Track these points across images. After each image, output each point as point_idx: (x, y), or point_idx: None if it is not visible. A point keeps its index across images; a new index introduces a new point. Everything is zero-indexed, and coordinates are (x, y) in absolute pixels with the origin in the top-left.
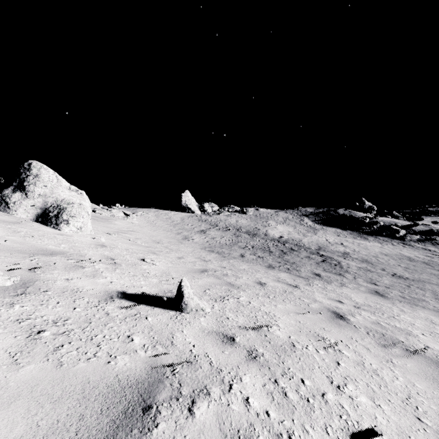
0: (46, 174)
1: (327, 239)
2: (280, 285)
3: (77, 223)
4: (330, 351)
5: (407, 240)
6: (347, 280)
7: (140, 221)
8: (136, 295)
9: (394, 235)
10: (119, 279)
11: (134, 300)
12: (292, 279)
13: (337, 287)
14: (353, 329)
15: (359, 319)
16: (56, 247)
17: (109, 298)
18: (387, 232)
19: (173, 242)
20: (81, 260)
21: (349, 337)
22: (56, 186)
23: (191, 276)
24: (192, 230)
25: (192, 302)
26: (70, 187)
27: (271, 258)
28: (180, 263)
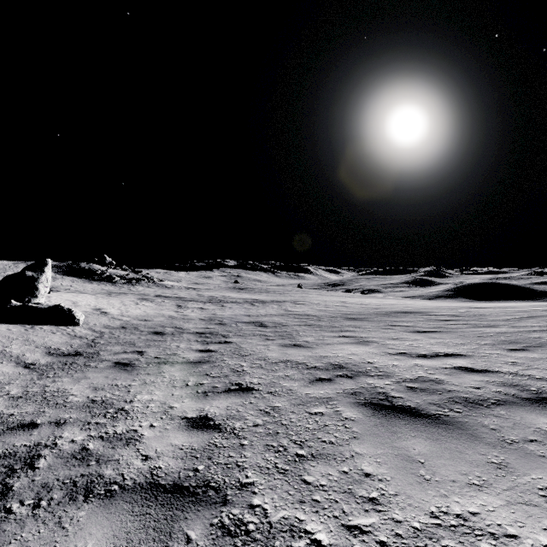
0: None
1: (62, 284)
2: None
3: None
4: None
5: (118, 283)
6: None
7: None
8: None
9: (112, 281)
10: None
11: None
12: None
13: None
14: None
15: None
16: None
17: None
18: (108, 279)
19: None
20: None
21: None
22: None
23: None
24: None
25: None
26: None
27: None
28: None
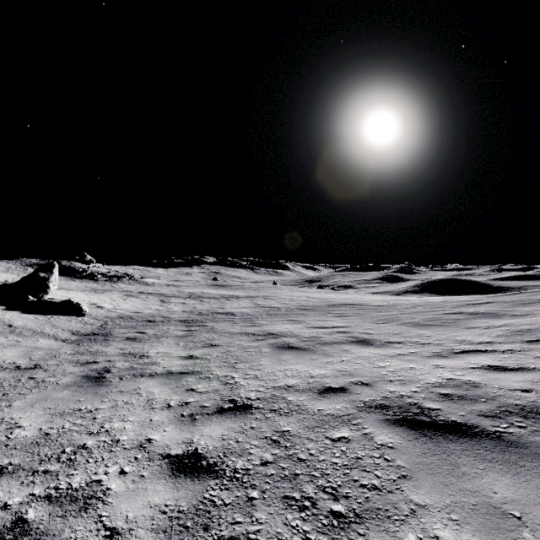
0: None
1: None
2: None
3: None
4: None
5: (100, 280)
6: None
7: None
8: None
9: (94, 278)
10: None
11: None
12: None
13: None
14: None
15: None
16: None
17: None
18: (90, 277)
19: None
20: None
21: None
22: None
23: None
24: None
25: None
26: None
27: None
28: None
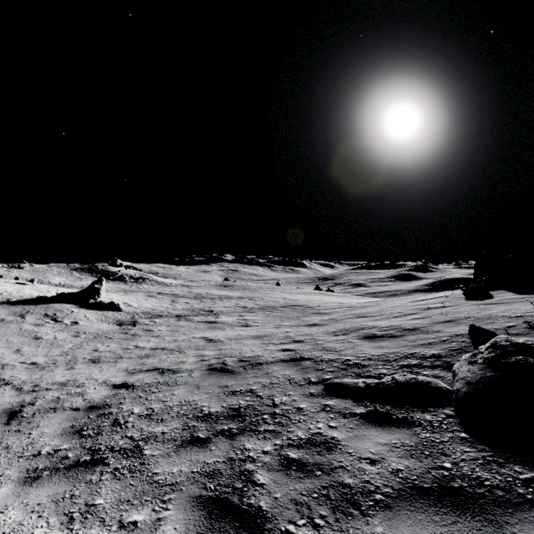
0: None
1: (88, 283)
2: None
3: None
4: None
5: (128, 282)
6: None
7: None
8: None
9: (123, 280)
10: None
11: None
12: None
13: None
14: None
15: None
16: None
17: None
18: (121, 279)
19: None
20: None
21: None
22: None
23: None
24: None
25: None
26: None
27: None
28: None
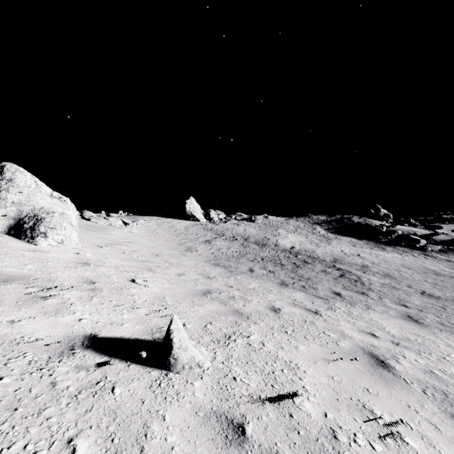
0: (22, 178)
1: (342, 250)
2: (297, 311)
3: (58, 236)
4: (389, 443)
5: (429, 251)
6: (372, 301)
7: (140, 230)
8: (110, 340)
9: (414, 245)
10: (92, 314)
11: (105, 350)
12: (310, 301)
13: (362, 310)
14: (405, 387)
15: (405, 365)
16: (17, 270)
17: (67, 350)
18: (407, 242)
19: (174, 254)
20: (46, 287)
21: (405, 404)
22: (34, 193)
23: (190, 301)
24: (196, 240)
25: (184, 354)
26: (52, 194)
27: (284, 272)
28: (179, 282)
